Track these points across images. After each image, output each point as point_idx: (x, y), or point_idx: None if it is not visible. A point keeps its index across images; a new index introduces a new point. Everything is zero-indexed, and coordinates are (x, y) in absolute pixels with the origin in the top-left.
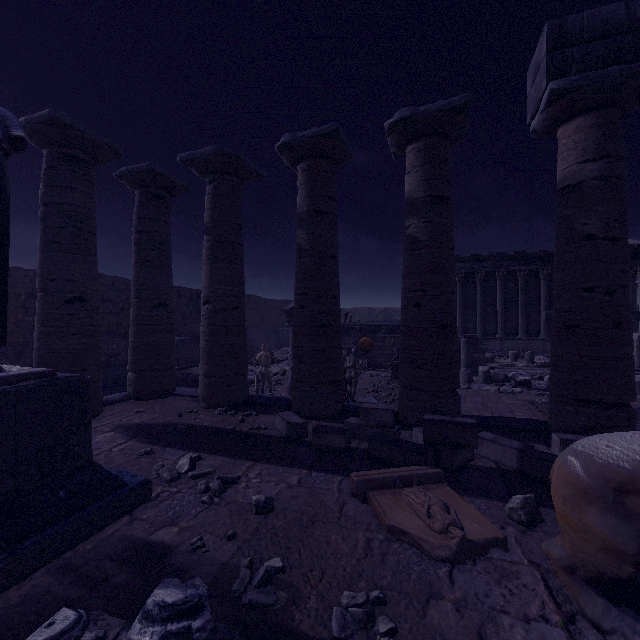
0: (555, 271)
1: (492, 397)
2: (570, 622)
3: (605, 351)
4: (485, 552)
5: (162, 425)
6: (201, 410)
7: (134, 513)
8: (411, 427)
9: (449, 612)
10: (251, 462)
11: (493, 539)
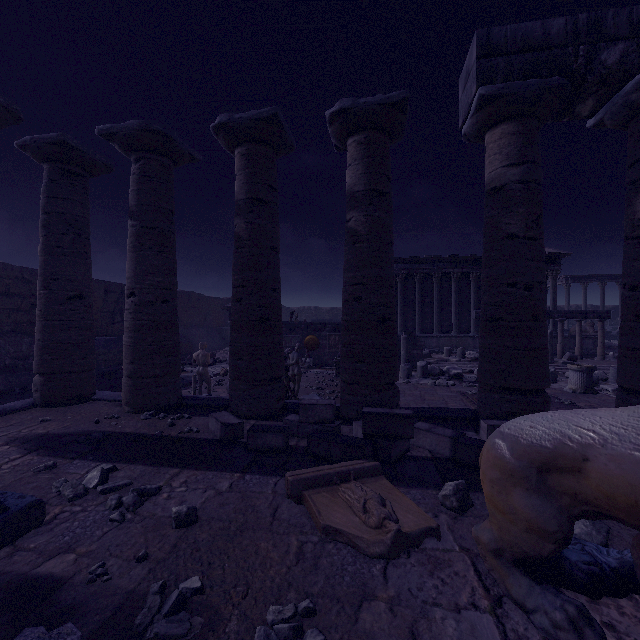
0: (483, 268)
1: (429, 390)
2: (498, 605)
3: (525, 342)
4: (419, 543)
5: (73, 434)
6: (124, 415)
7: (18, 542)
8: (352, 422)
9: (382, 613)
10: (177, 469)
11: (427, 529)
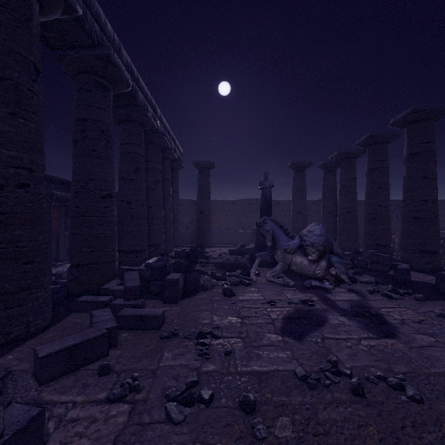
0: None
1: None
2: None
3: None
4: None
5: None
6: None
7: None
8: None
9: None
10: None
11: None
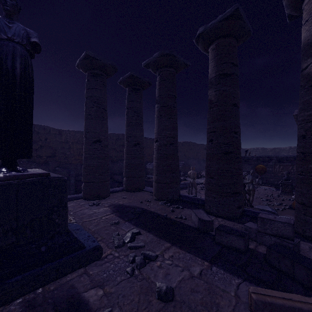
0: None
1: None
2: None
3: None
4: None
5: (130, 207)
6: (153, 201)
7: (87, 267)
8: (309, 239)
9: None
10: (169, 244)
11: None
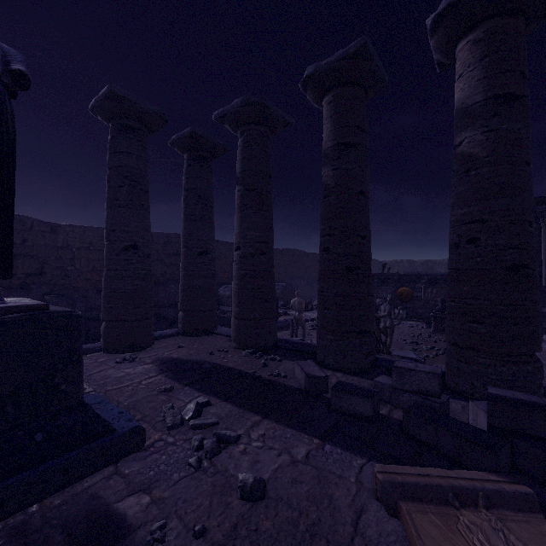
0: None
1: None
2: None
3: None
4: None
5: (193, 362)
6: (231, 350)
7: (120, 464)
8: (464, 396)
9: None
10: (258, 417)
11: None
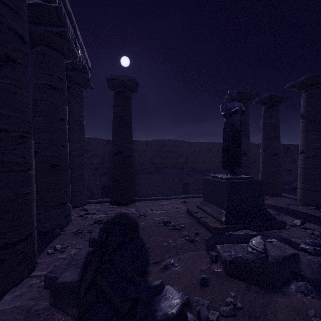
0: None
1: None
2: None
3: None
4: None
5: (280, 206)
6: (299, 205)
7: (279, 230)
8: None
9: None
10: None
11: None
